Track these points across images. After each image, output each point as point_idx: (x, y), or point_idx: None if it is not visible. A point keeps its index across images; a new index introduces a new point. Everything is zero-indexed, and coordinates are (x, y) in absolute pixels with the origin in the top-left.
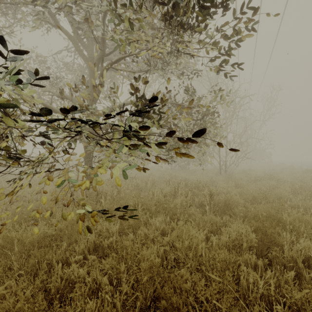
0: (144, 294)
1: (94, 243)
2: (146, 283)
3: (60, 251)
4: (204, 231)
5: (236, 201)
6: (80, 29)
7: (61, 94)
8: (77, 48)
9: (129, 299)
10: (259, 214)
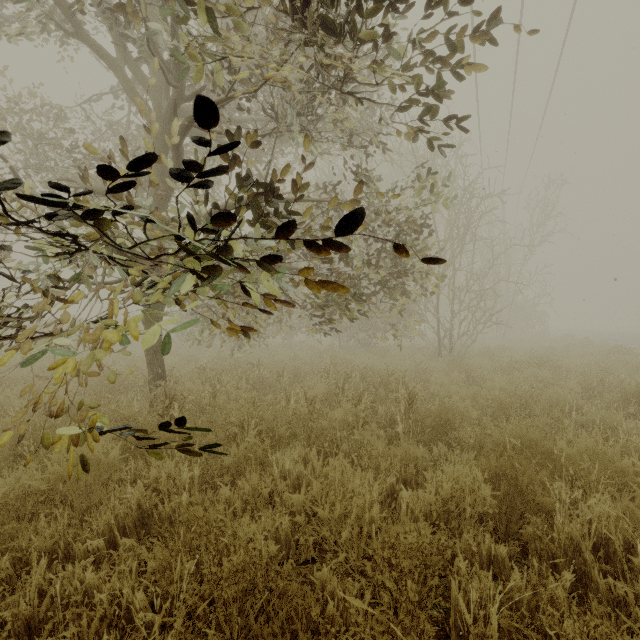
0: (227, 631)
1: (141, 509)
2: (232, 606)
3: (51, 529)
4: (388, 480)
5: (464, 412)
6: (135, 46)
7: (83, 181)
8: (126, 86)
9: (198, 639)
10: (506, 441)
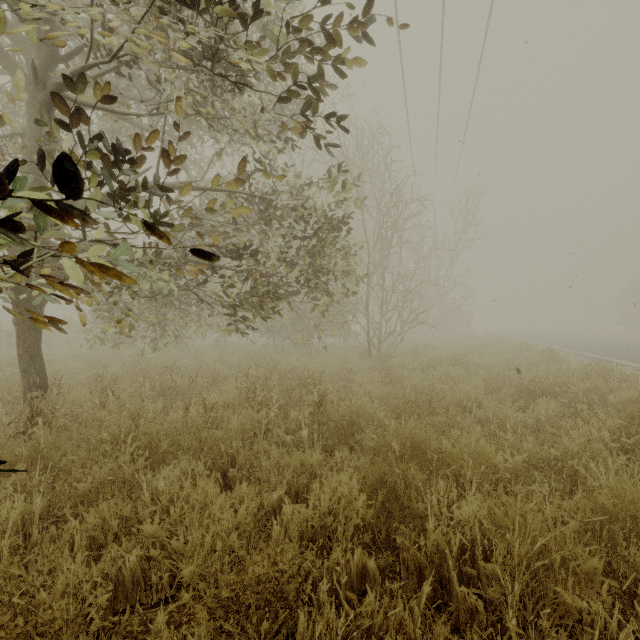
0: None
1: None
2: None
3: None
4: (275, 494)
5: (372, 413)
6: None
7: None
8: None
9: None
10: (398, 443)
